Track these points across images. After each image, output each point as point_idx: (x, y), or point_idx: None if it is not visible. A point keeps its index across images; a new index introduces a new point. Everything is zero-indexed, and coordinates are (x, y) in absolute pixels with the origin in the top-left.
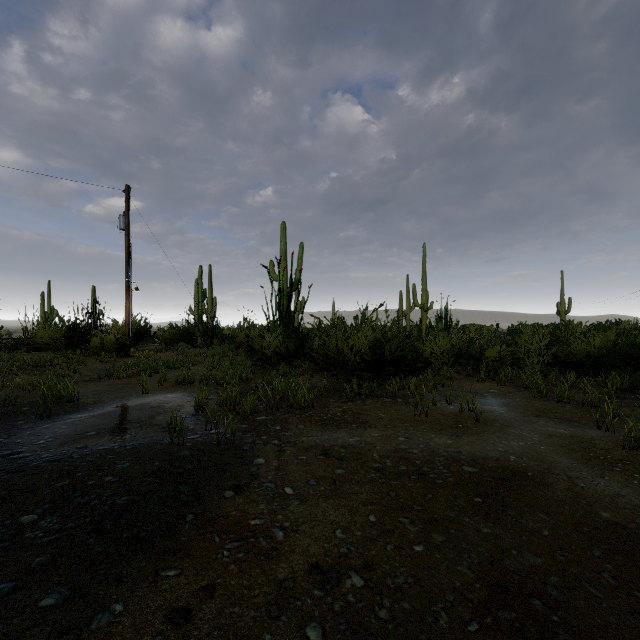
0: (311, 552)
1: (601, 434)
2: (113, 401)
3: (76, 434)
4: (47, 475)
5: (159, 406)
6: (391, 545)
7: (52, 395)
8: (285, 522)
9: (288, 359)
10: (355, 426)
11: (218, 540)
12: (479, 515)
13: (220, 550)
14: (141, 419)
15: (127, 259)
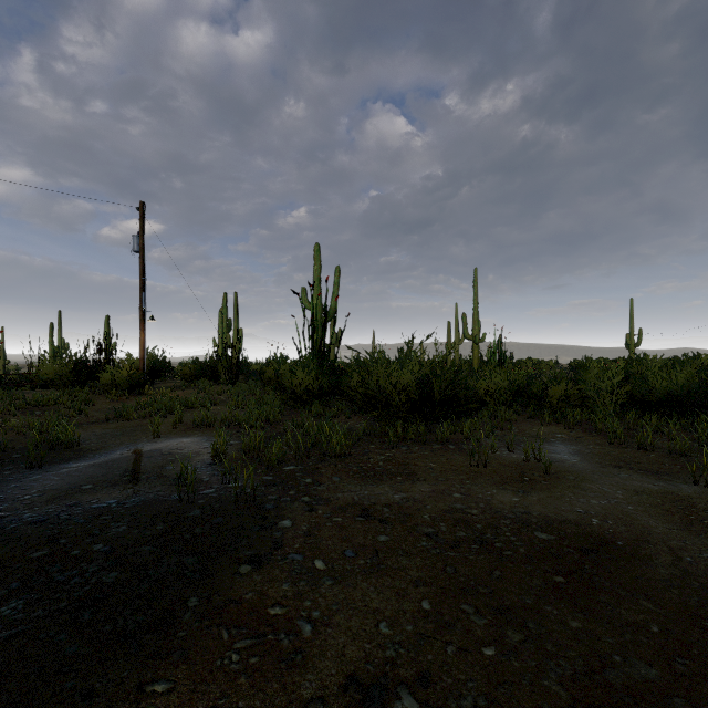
0: (347, 656)
1: (699, 490)
2: (119, 447)
3: (69, 488)
4: (23, 542)
5: (171, 453)
6: (453, 646)
7: (48, 440)
8: (314, 611)
9: (322, 398)
10: (400, 479)
11: (226, 637)
12: (563, 601)
13: (227, 653)
14: (148, 469)
15: (141, 285)
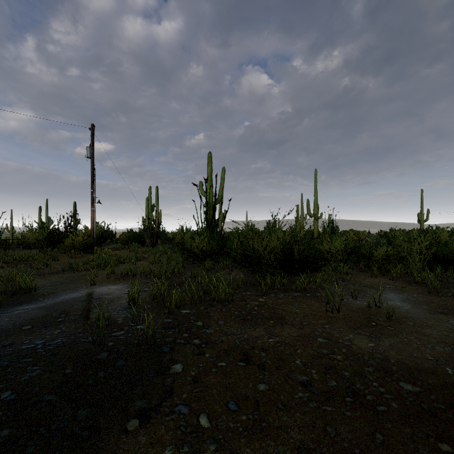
0: None
1: None
2: (64, 292)
3: (12, 328)
4: None
5: (100, 298)
6: None
7: (12, 287)
8: None
9: (212, 256)
10: (272, 323)
11: None
12: None
13: None
14: (79, 311)
15: (92, 180)
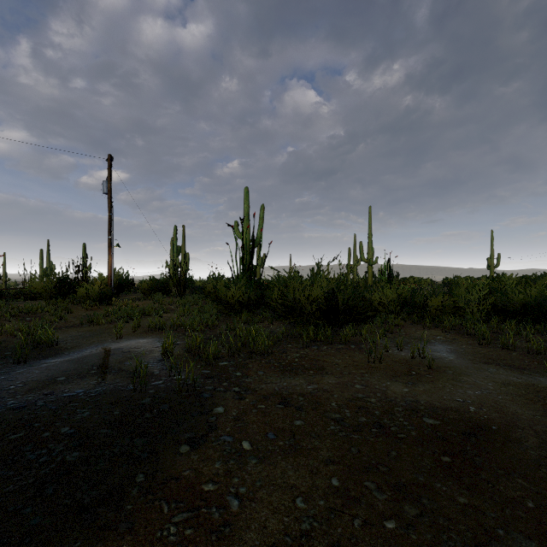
0: (269, 529)
1: None
2: (89, 346)
3: (46, 379)
4: (5, 425)
5: (130, 351)
6: (359, 520)
7: (33, 340)
8: (241, 487)
9: (250, 307)
10: (312, 372)
11: (166, 510)
12: (451, 479)
13: (166, 525)
14: (111, 364)
15: (109, 219)
